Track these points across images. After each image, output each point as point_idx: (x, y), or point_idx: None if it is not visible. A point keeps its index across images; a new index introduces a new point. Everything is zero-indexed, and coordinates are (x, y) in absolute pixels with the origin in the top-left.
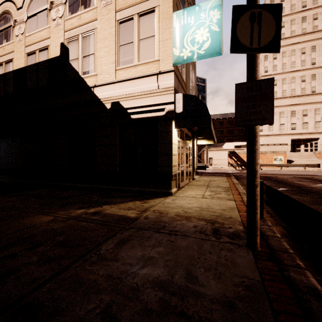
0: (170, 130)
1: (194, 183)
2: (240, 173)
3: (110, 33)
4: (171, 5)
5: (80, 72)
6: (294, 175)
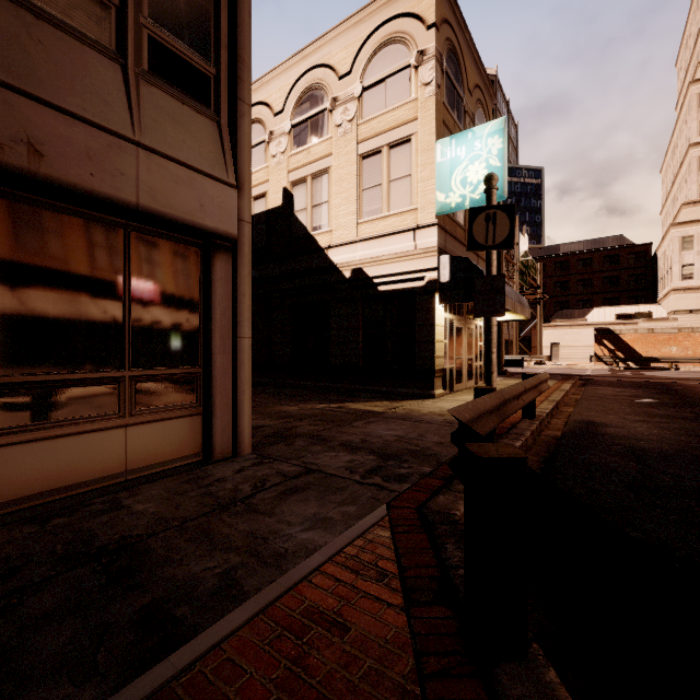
0: (433, 307)
1: None
2: (605, 376)
3: (350, 173)
4: (433, 132)
5: (309, 227)
6: None
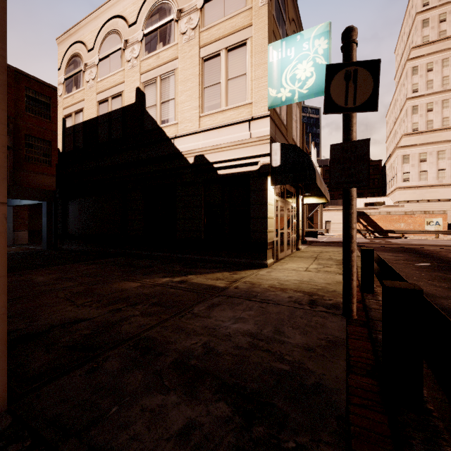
0: (265, 188)
1: (298, 254)
2: (369, 243)
3: (193, 74)
4: (266, 36)
5: (158, 121)
6: None
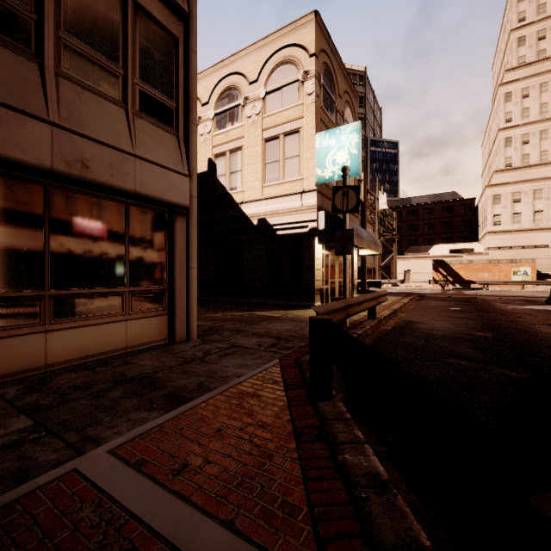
0: (313, 246)
1: None
2: (436, 294)
3: (257, 151)
4: (314, 127)
5: (227, 188)
6: (521, 297)
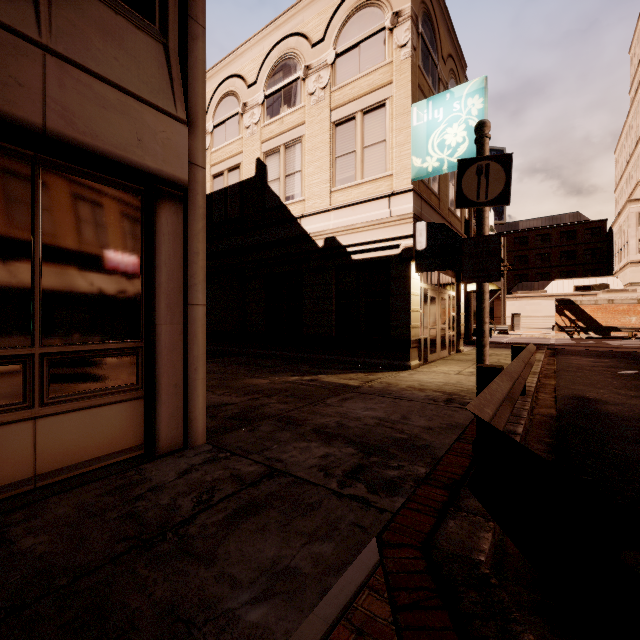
0: (408, 275)
1: (456, 357)
2: (571, 346)
3: (323, 141)
4: (409, 95)
5: (282, 197)
6: None
